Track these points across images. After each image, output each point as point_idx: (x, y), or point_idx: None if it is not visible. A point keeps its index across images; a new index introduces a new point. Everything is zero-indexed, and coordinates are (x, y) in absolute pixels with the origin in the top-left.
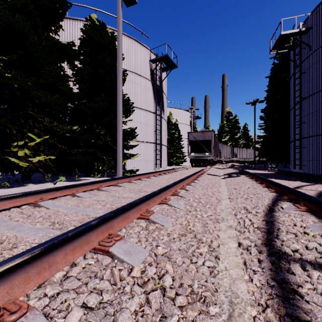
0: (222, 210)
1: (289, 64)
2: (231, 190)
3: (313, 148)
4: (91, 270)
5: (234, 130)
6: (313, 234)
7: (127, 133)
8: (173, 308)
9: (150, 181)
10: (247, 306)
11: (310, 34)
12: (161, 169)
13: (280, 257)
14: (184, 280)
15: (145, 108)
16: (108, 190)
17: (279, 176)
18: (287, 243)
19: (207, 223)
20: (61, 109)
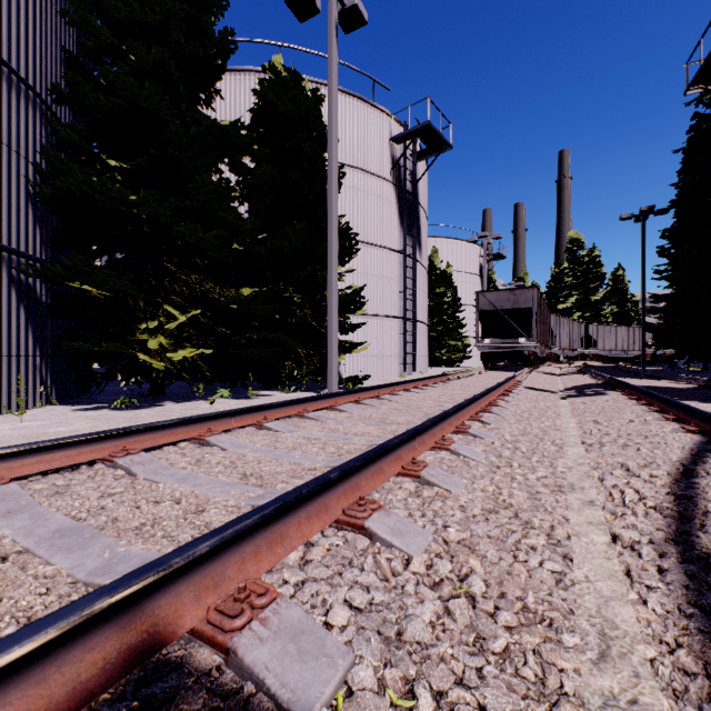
0: (569, 467)
1: None
2: (586, 427)
3: None
4: (341, 554)
5: (588, 283)
6: None
7: (345, 299)
8: (494, 627)
9: (399, 401)
10: (637, 644)
11: None
12: (414, 374)
13: (708, 567)
14: (507, 589)
15: (381, 243)
16: (320, 419)
17: (710, 396)
18: None
19: (537, 493)
20: (221, 257)
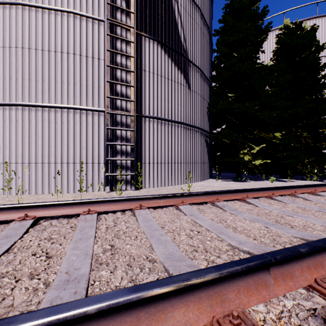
0: None
1: None
2: None
3: None
4: None
5: None
6: None
7: None
8: None
9: None
10: None
11: None
12: None
13: None
14: None
15: None
16: None
17: None
18: None
19: None
20: (272, 121)
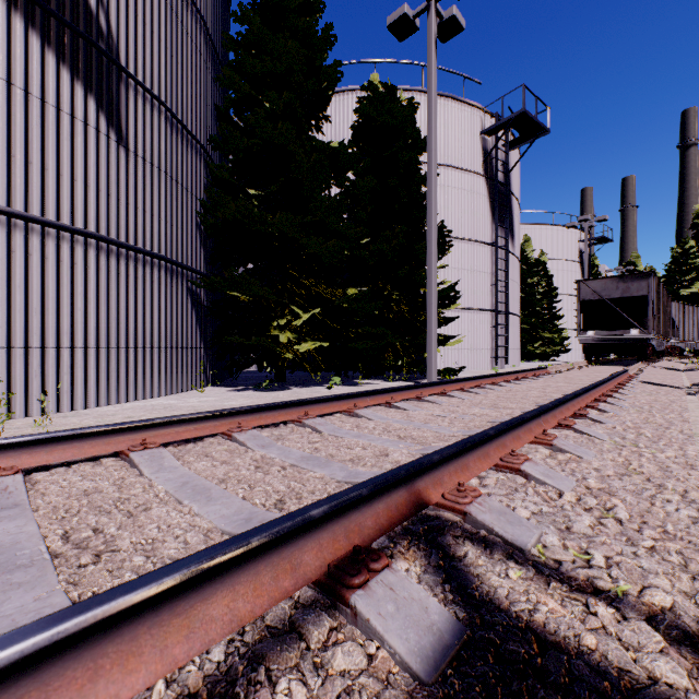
0: None
1: None
2: None
3: None
4: (506, 484)
5: None
6: None
7: (440, 294)
8: (641, 535)
9: (503, 391)
10: None
11: None
12: (507, 368)
13: None
14: (647, 519)
15: (472, 236)
16: (436, 402)
17: None
18: None
19: (667, 467)
20: (334, 263)
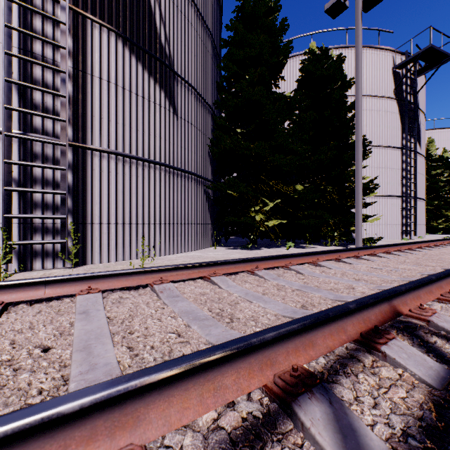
0: None
1: None
2: None
3: None
4: (449, 310)
5: None
6: None
7: (362, 187)
8: None
9: (420, 254)
10: None
11: None
12: (414, 238)
13: None
14: None
15: (385, 144)
16: (370, 260)
17: None
18: None
19: None
20: (289, 170)
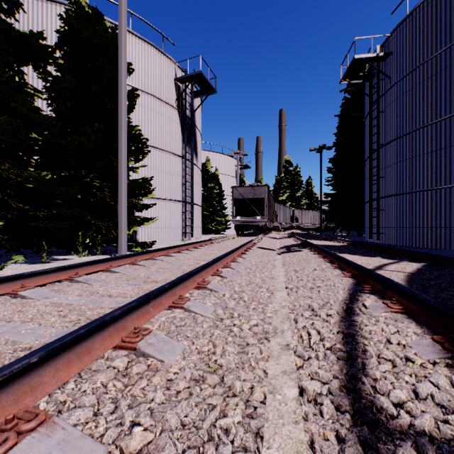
0: (275, 311)
1: (363, 100)
2: (289, 274)
3: (392, 211)
4: None
5: (294, 186)
6: (423, 364)
7: (136, 186)
8: None
9: (169, 261)
10: None
11: (389, 62)
12: (193, 239)
13: (377, 428)
14: None
15: (169, 149)
16: (88, 282)
17: (353, 250)
18: (384, 387)
19: (247, 344)
20: (15, 142)
